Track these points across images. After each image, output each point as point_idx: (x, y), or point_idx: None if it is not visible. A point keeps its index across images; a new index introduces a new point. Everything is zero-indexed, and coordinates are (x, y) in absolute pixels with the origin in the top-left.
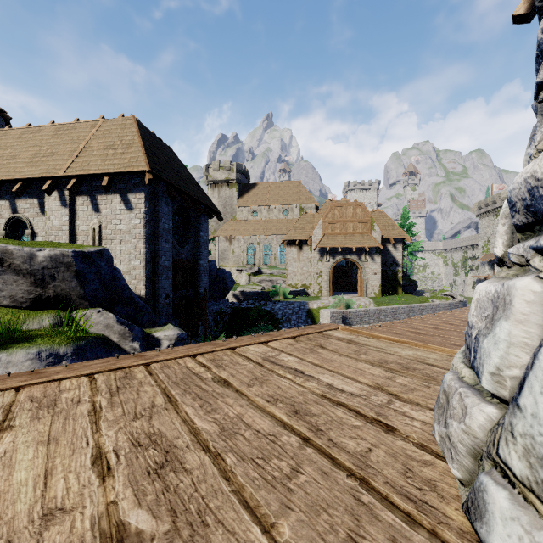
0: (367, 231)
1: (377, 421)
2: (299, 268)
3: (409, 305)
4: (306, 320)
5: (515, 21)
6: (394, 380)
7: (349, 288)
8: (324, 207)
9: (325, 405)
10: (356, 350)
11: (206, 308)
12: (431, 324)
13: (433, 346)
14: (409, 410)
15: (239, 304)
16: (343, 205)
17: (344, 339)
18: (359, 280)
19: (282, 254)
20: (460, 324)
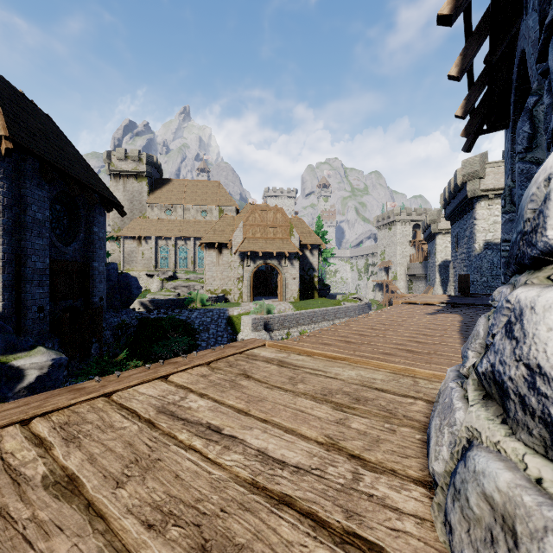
0: (287, 236)
1: (348, 528)
2: (218, 273)
3: (325, 308)
4: (226, 328)
5: (439, 22)
6: (349, 425)
7: (269, 292)
8: (245, 210)
9: (258, 512)
10: (291, 377)
11: (102, 321)
12: (356, 330)
13: (375, 362)
14: (387, 489)
15: (148, 313)
16: (264, 209)
17: (274, 360)
18: (279, 285)
19: (201, 257)
20: (381, 328)
